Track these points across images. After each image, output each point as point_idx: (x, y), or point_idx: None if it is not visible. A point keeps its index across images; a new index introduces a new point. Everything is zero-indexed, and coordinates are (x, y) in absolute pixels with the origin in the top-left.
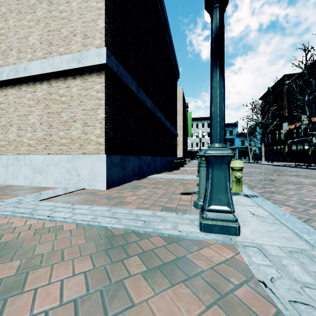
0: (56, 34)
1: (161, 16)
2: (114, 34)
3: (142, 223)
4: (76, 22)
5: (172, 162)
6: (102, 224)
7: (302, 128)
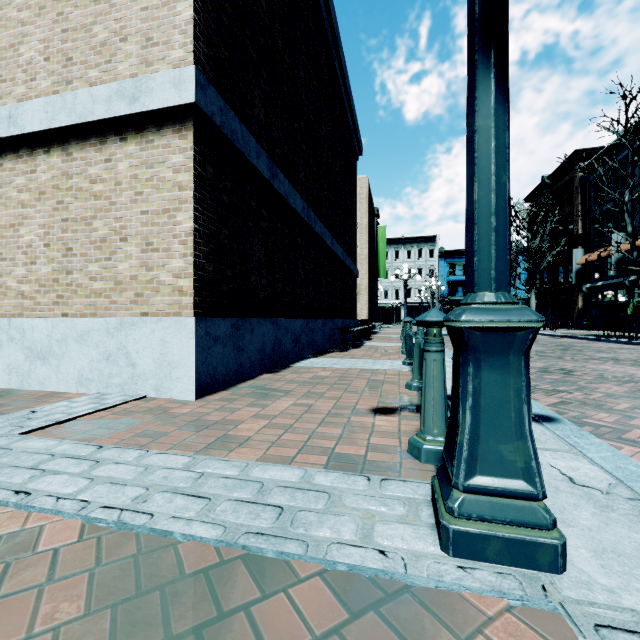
0: (80, 38)
1: (324, 19)
2: (216, 39)
3: (273, 517)
4: (127, 9)
5: (348, 330)
6: (158, 524)
7: (613, 259)
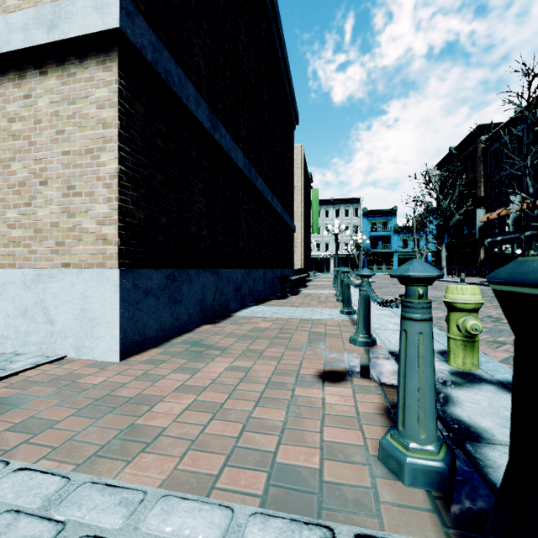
0: None
1: None
2: None
3: None
4: None
5: (286, 279)
6: None
7: (511, 217)
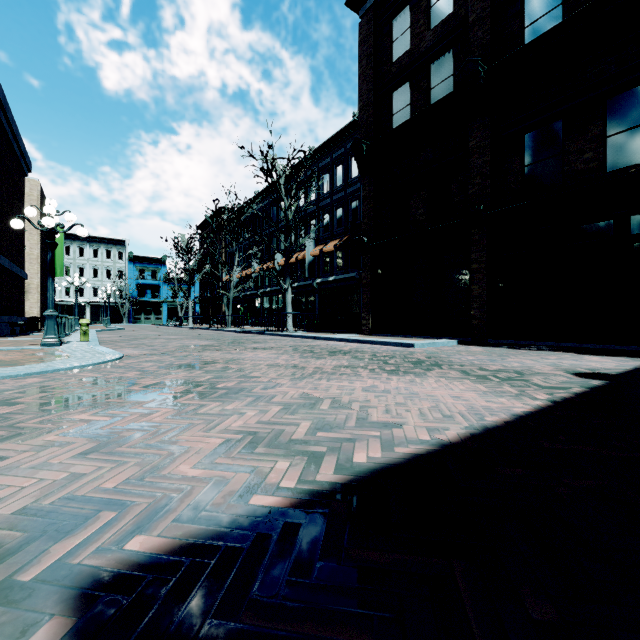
0: None
1: None
2: None
3: (4, 348)
4: None
5: (16, 324)
6: None
7: (235, 282)
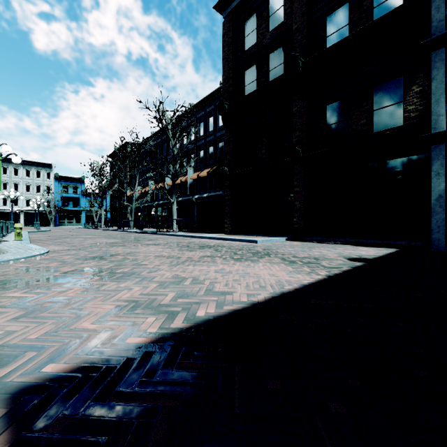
0: None
1: None
2: None
3: None
4: None
5: None
6: None
7: (137, 196)
